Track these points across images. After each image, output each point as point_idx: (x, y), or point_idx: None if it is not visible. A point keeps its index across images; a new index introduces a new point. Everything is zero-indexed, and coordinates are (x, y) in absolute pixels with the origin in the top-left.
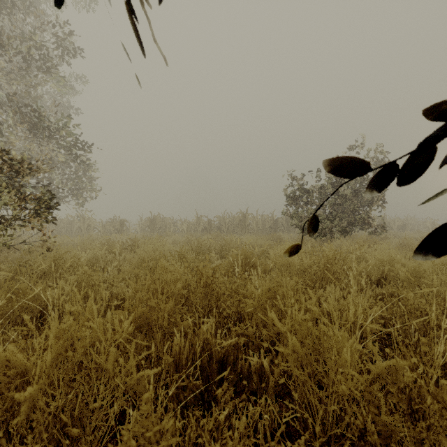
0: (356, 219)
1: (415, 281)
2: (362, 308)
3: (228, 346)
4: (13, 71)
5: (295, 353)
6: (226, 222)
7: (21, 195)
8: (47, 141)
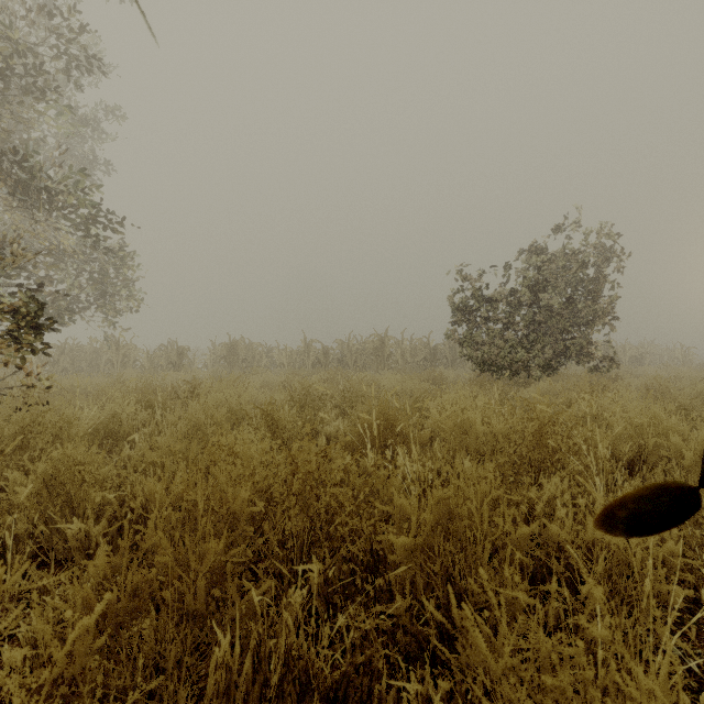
0: (568, 347)
1: None
2: (642, 546)
3: (346, 664)
4: None
5: None
6: (353, 351)
7: None
8: (47, 213)
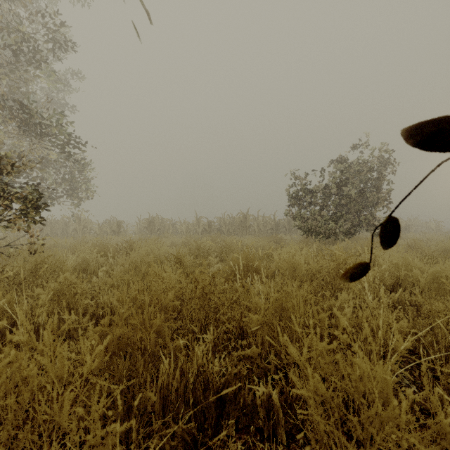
0: (361, 220)
1: (436, 288)
2: (386, 323)
3: (227, 374)
4: (3, 65)
5: (317, 396)
6: (226, 223)
7: (4, 193)
8: (39, 138)
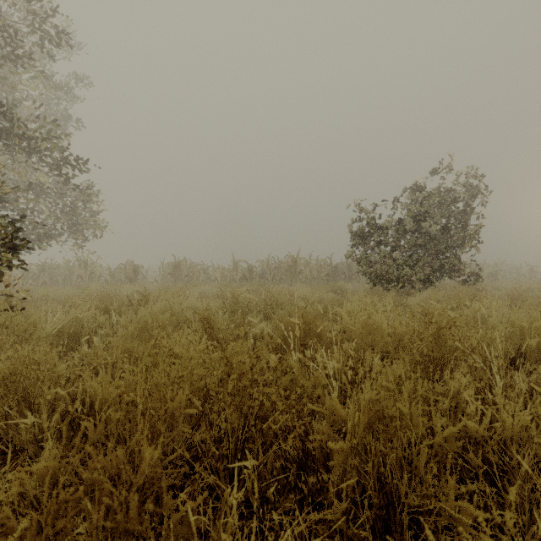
0: (442, 265)
1: None
2: None
3: None
4: None
5: None
6: (271, 268)
7: None
8: (27, 157)
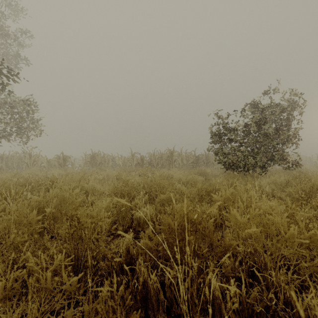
0: (274, 155)
1: None
2: None
3: None
4: None
5: None
6: (156, 158)
7: None
8: None
